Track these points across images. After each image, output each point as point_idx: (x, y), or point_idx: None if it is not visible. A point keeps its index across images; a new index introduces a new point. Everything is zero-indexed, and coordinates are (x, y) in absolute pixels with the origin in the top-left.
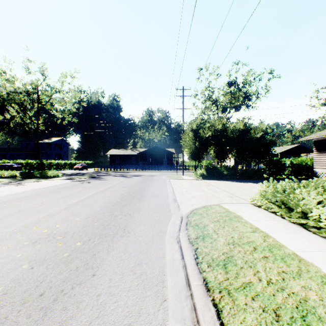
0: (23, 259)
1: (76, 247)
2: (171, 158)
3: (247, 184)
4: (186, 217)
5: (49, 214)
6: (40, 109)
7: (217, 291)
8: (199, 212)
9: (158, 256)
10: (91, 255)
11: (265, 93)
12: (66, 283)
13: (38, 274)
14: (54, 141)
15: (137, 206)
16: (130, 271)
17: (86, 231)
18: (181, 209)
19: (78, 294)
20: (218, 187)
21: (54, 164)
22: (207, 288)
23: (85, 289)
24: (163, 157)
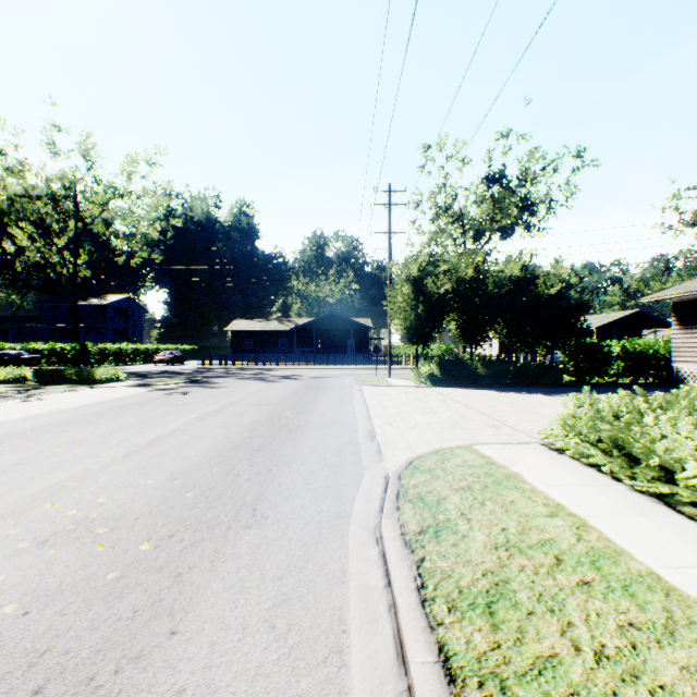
0: (7, 588)
1: (139, 555)
2: (365, 339)
3: (530, 396)
4: (396, 478)
5: (86, 471)
6: (81, 232)
7: (474, 681)
8: (426, 464)
9: (331, 579)
10: (173, 577)
11: (566, 200)
12: (103, 657)
13: (39, 632)
14: (113, 302)
15: (287, 450)
16: (262, 622)
17: (167, 513)
18: (384, 456)
19: (129, 690)
20: (467, 405)
21: (111, 353)
22: (448, 672)
23: (149, 674)
24: (347, 337)
